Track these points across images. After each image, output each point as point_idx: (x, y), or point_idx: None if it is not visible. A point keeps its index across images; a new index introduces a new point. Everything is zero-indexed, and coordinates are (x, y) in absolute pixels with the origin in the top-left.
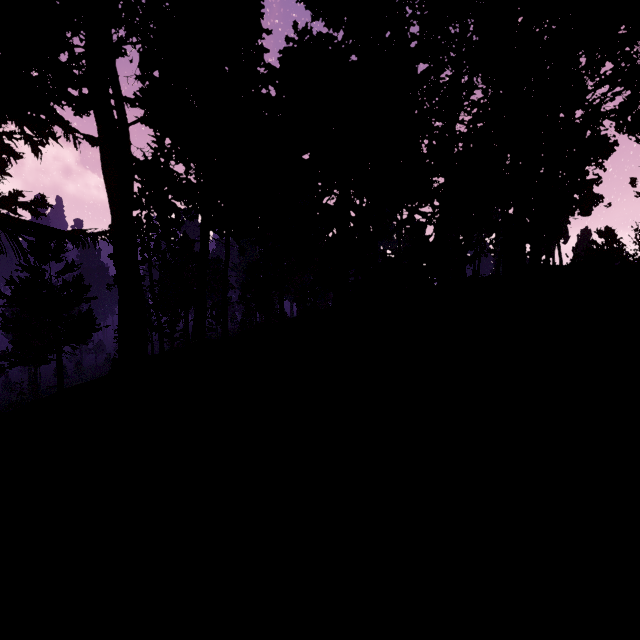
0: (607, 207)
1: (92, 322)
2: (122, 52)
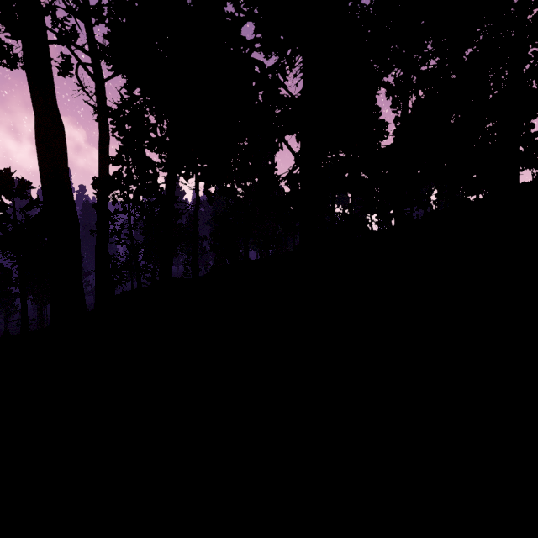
0: None
1: None
2: (101, 18)
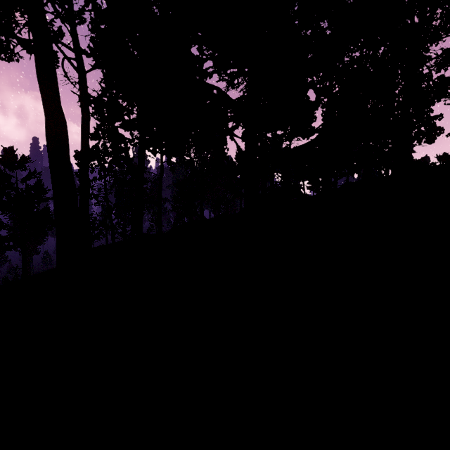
0: (447, 136)
1: (49, 217)
2: (82, 20)
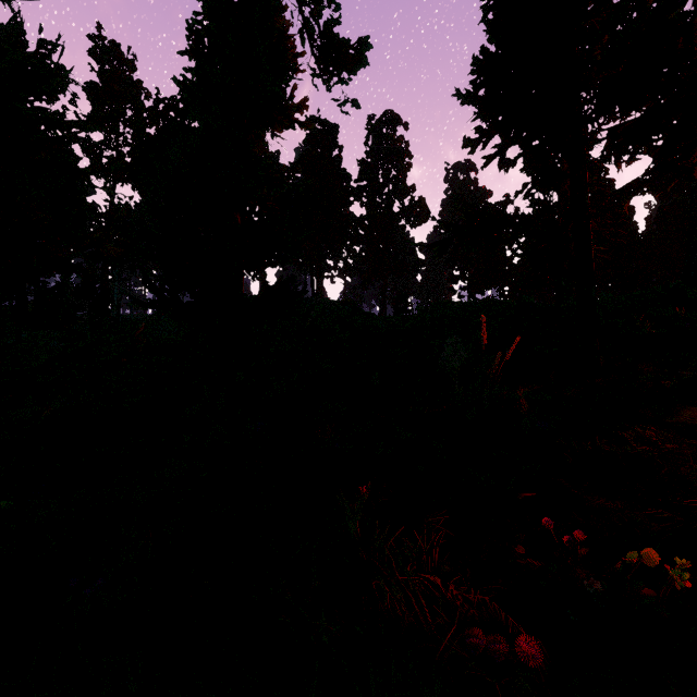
0: None
1: None
2: None
